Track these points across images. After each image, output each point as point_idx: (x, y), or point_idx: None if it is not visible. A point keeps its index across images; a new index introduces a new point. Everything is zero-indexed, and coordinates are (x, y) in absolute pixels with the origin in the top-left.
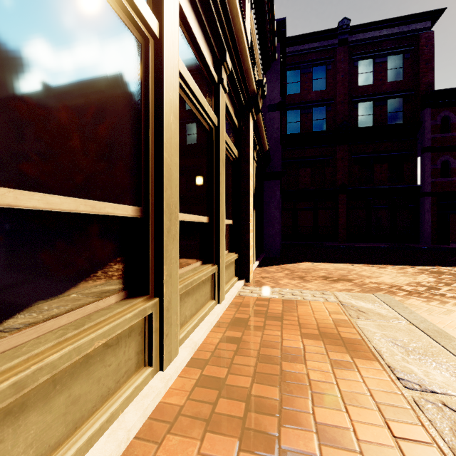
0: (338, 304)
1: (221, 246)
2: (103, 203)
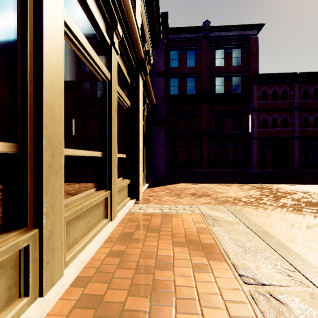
0: (200, 215)
1: (114, 175)
2: None
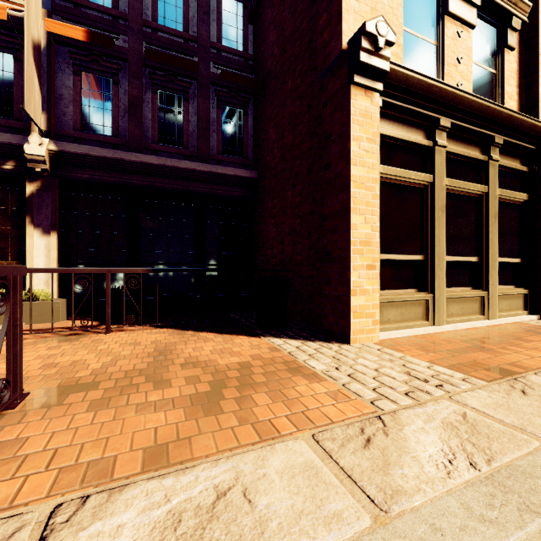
0: None
1: (492, 278)
2: (410, 256)
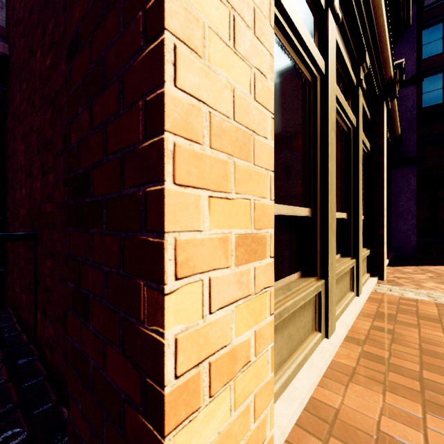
0: None
1: (359, 241)
2: (296, 207)
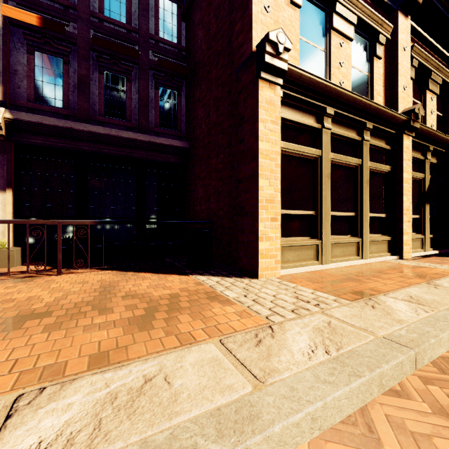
0: None
1: (364, 229)
2: (304, 211)
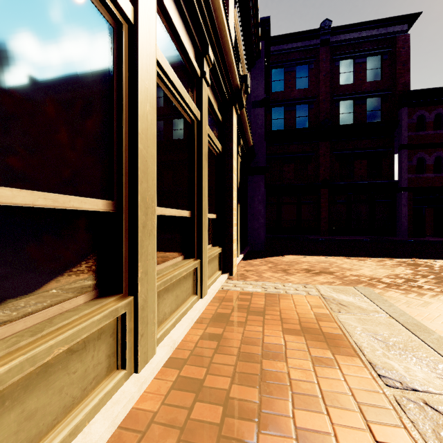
0: (319, 297)
1: (204, 241)
2: (68, 196)
